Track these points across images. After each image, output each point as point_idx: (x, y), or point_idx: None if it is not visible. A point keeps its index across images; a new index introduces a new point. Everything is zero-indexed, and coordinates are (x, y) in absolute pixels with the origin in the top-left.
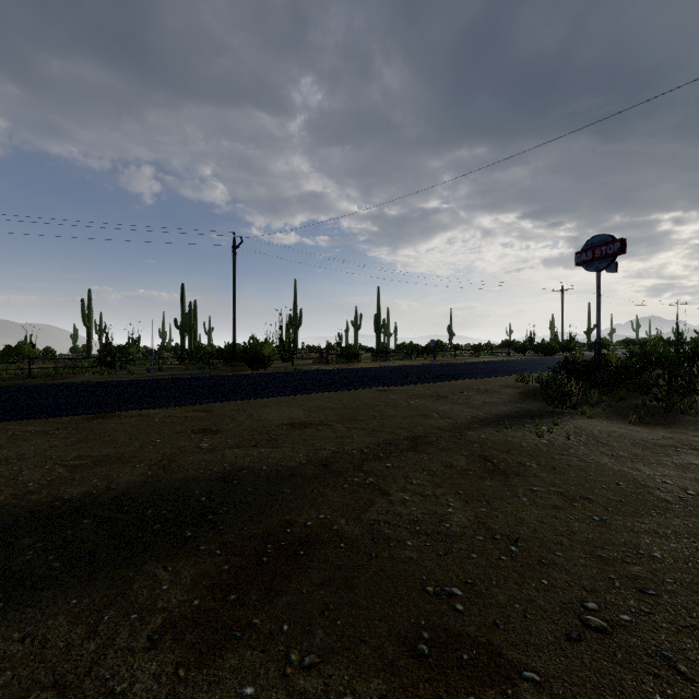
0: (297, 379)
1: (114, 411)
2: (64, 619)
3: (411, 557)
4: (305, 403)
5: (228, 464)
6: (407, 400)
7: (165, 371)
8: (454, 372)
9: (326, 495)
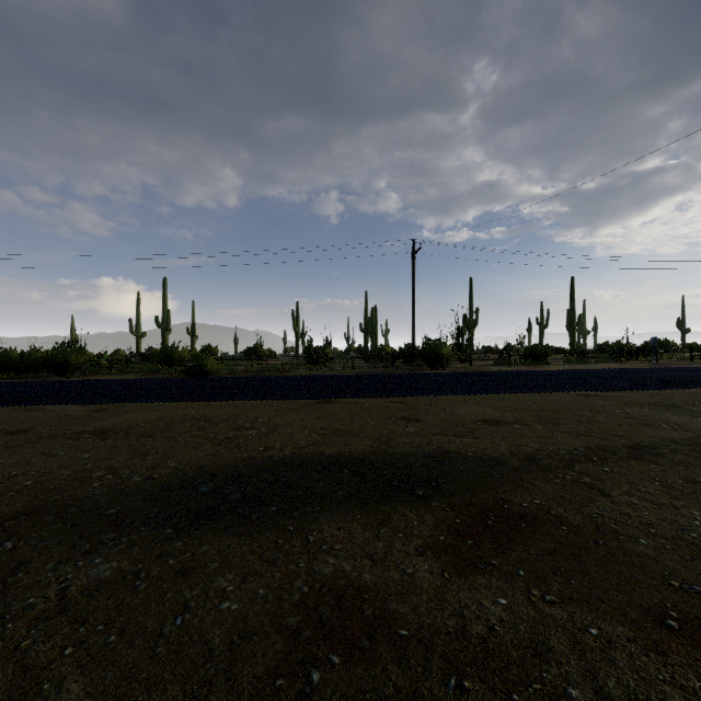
0: (480, 379)
1: (333, 398)
2: (357, 525)
3: (646, 553)
4: (494, 402)
5: (436, 447)
6: (621, 407)
7: (356, 369)
8: (691, 379)
9: (536, 485)
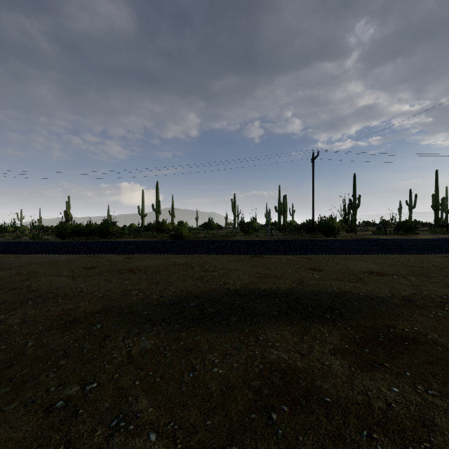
0: (363, 244)
1: (262, 254)
2: (288, 333)
3: None
4: (376, 260)
5: (336, 288)
6: None
7: (274, 236)
8: None
9: (414, 317)
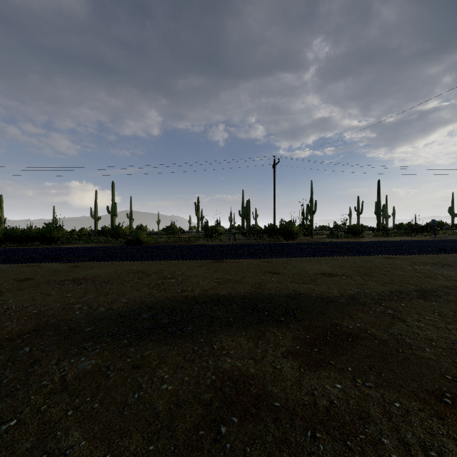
0: (318, 247)
1: (223, 259)
2: (244, 339)
3: (430, 357)
4: (328, 262)
5: (292, 290)
6: (412, 265)
7: (237, 240)
8: None
9: (357, 314)
